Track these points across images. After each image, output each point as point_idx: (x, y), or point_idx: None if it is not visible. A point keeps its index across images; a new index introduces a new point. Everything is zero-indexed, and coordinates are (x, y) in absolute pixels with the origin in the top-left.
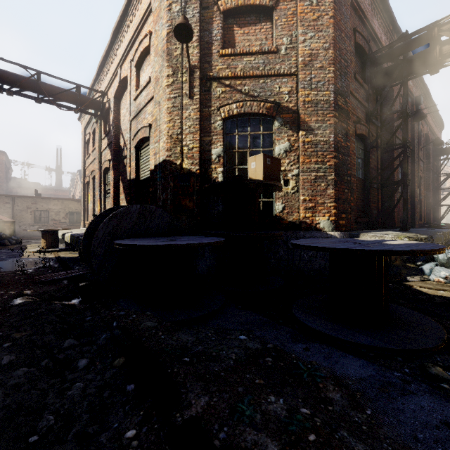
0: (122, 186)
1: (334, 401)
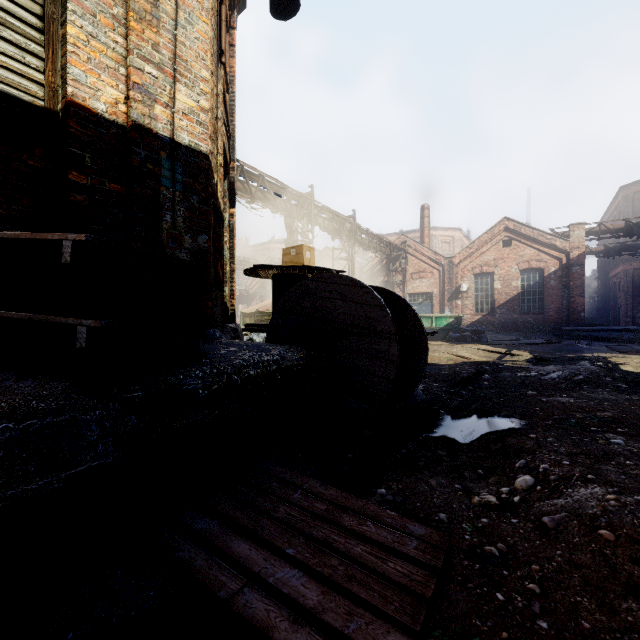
0: None
1: (430, 373)
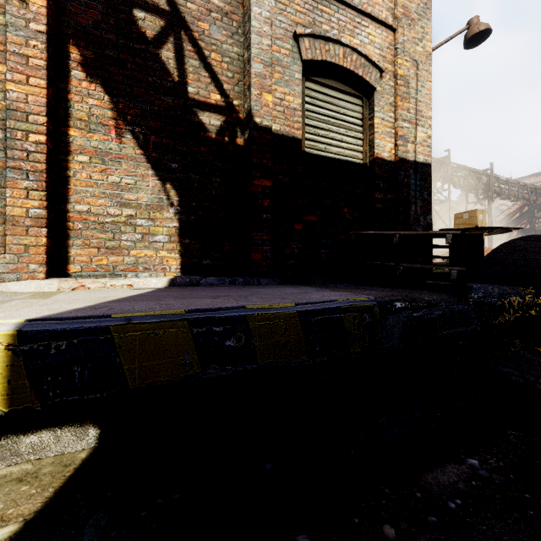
0: (110, 102)
1: None
